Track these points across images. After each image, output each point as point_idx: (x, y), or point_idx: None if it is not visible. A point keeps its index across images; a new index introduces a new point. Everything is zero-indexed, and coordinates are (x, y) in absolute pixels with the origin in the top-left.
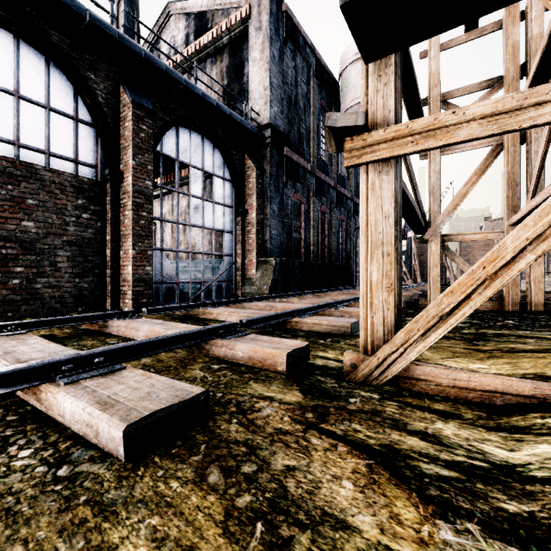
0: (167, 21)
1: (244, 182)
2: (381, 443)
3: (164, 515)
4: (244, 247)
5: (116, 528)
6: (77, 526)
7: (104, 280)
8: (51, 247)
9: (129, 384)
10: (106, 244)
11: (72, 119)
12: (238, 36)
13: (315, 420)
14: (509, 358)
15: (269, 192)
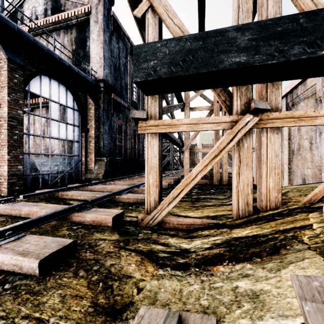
0: None
1: (87, 111)
2: (148, 249)
3: (63, 289)
4: (86, 151)
5: (44, 297)
6: (25, 301)
7: None
8: None
9: (32, 243)
10: None
11: None
12: (83, 22)
13: (124, 245)
14: (202, 209)
15: (103, 119)
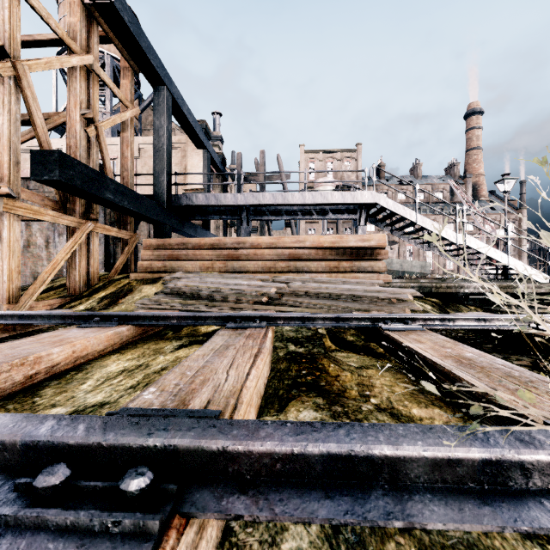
0: None
1: None
2: None
3: None
4: None
5: None
6: None
7: None
8: None
9: None
10: None
11: None
12: None
13: None
14: None
15: None
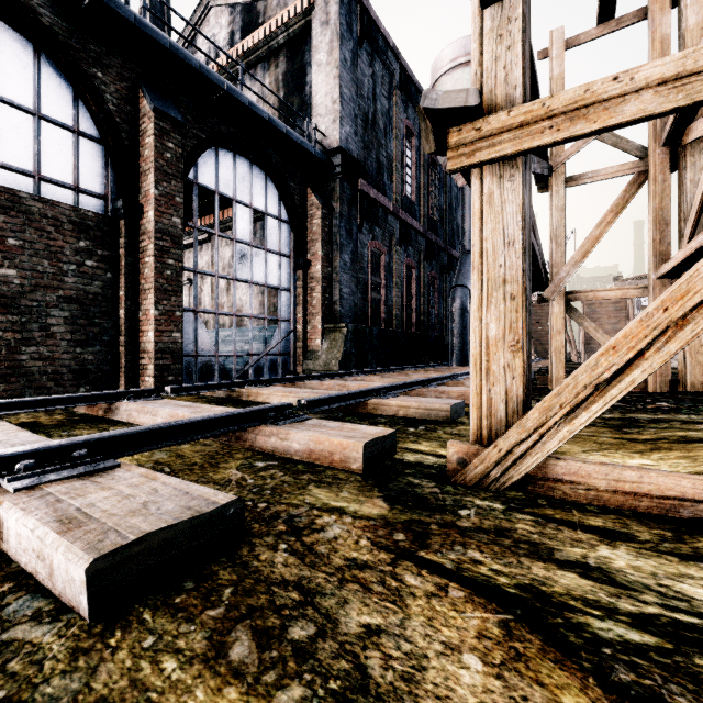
0: (205, 16)
1: (307, 224)
2: (519, 583)
3: None
4: (305, 310)
5: None
6: None
7: (116, 350)
8: (41, 304)
9: (118, 489)
10: (119, 301)
11: (72, 131)
12: (299, 33)
13: (409, 545)
14: (683, 450)
15: (339, 237)
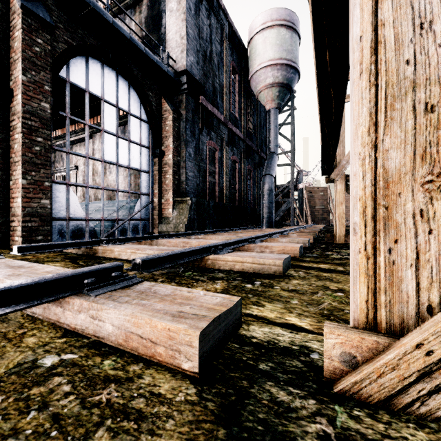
0: None
1: (161, 124)
2: None
3: None
4: (161, 187)
5: None
6: None
7: None
8: None
9: None
10: None
11: None
12: None
13: None
14: None
15: (186, 136)
